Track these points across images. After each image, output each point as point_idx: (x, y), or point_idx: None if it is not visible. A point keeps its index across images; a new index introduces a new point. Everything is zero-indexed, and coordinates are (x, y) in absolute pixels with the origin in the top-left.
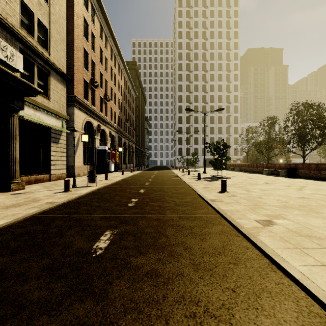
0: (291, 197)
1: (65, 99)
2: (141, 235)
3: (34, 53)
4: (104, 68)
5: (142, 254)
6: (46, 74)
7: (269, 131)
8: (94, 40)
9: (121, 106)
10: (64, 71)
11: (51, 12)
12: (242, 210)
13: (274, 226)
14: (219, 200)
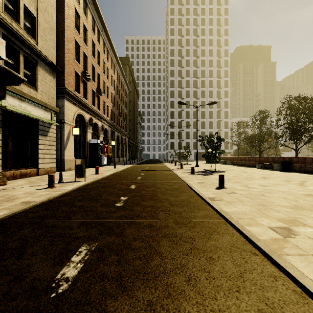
0: (297, 194)
1: (55, 90)
2: (127, 252)
3: (19, 41)
4: (97, 61)
5: (126, 293)
6: (33, 64)
7: (260, 125)
8: (86, 33)
9: (114, 100)
10: (53, 62)
11: None
12: (248, 212)
13: (297, 237)
14: (219, 199)
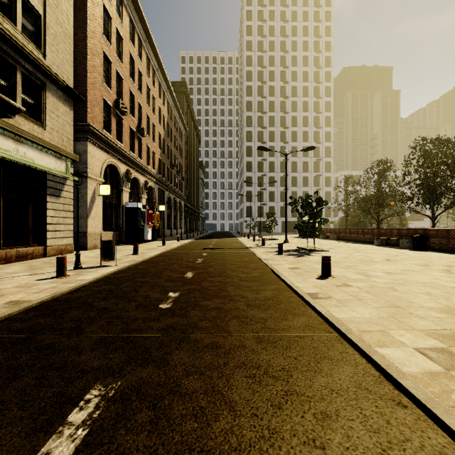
0: (446, 287)
1: (73, 128)
2: (171, 402)
3: (15, 50)
4: (137, 86)
5: None
6: (38, 87)
7: (379, 181)
8: (122, 43)
9: (163, 145)
10: (70, 85)
11: None
12: (376, 319)
13: None
14: (324, 296)
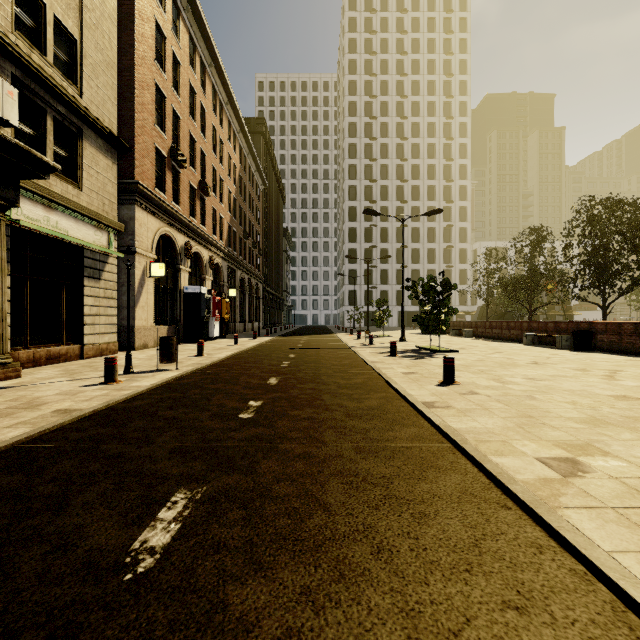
0: (598, 396)
1: (116, 187)
2: (262, 503)
3: (45, 89)
4: (199, 128)
5: (261, 573)
6: (72, 135)
7: (531, 256)
8: (179, 70)
9: (234, 207)
10: (113, 130)
11: (85, 5)
12: (499, 429)
13: (589, 477)
14: (443, 405)
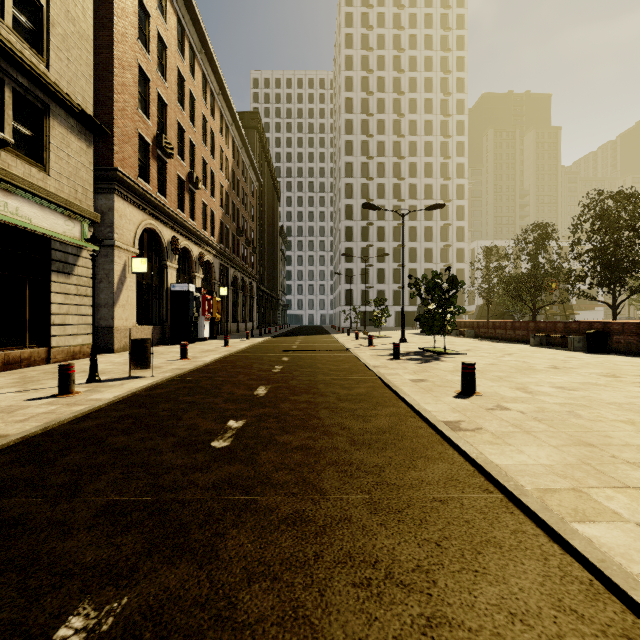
0: None
1: (91, 173)
2: None
3: (2, 55)
4: (188, 117)
5: None
6: (38, 111)
7: (535, 253)
8: (165, 53)
9: (227, 202)
10: (87, 110)
11: None
12: (561, 467)
13: None
14: (471, 427)
